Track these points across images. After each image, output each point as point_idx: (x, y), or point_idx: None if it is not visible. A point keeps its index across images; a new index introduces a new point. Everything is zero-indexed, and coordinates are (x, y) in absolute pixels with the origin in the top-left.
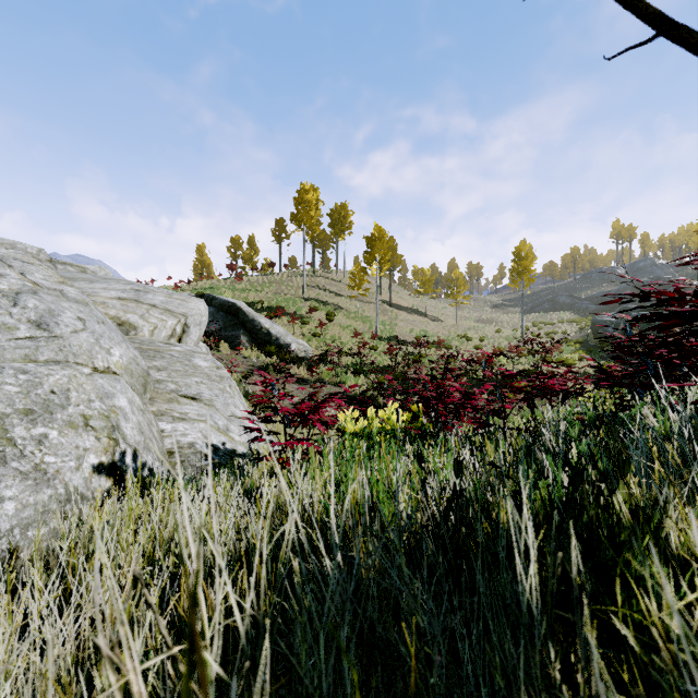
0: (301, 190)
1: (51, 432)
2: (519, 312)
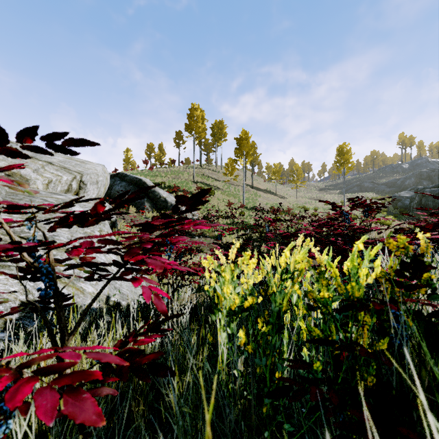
0: (192, 108)
1: None
2: (337, 193)
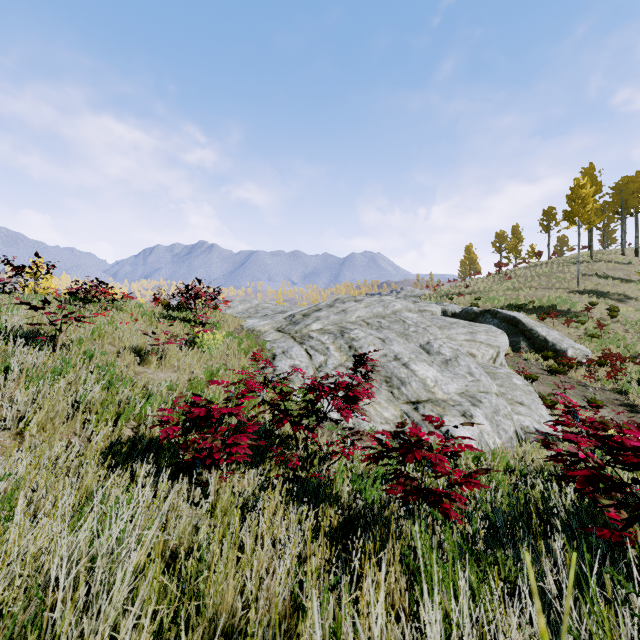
0: (575, 187)
1: (501, 419)
2: None
